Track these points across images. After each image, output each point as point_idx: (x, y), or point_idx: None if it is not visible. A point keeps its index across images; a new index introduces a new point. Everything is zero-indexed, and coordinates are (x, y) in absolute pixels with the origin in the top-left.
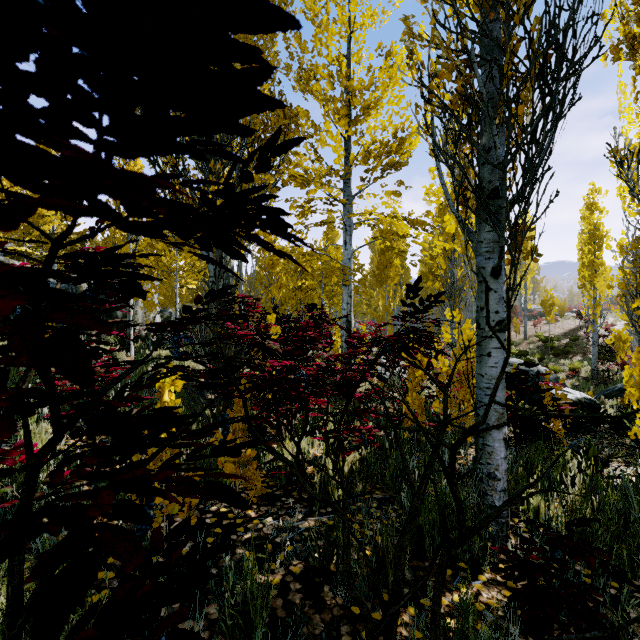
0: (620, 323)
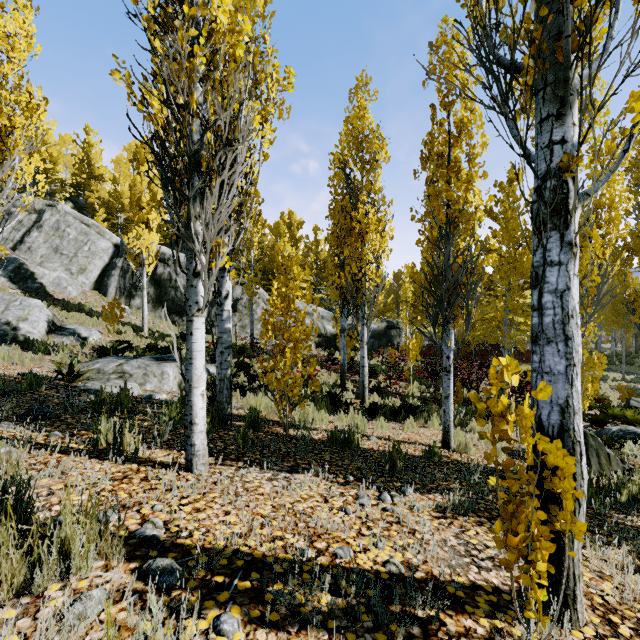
0: None
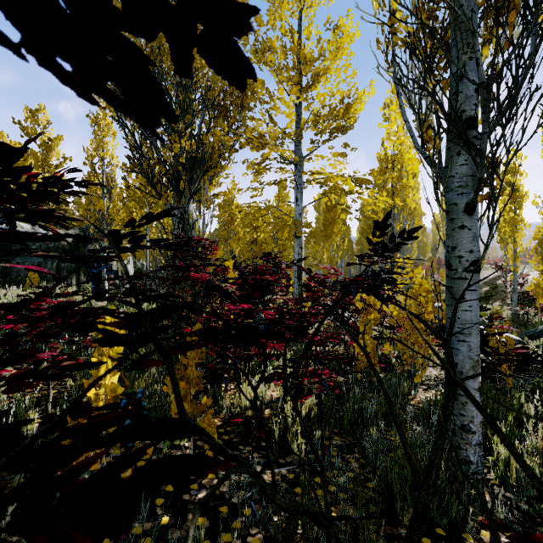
0: (533, 273)
